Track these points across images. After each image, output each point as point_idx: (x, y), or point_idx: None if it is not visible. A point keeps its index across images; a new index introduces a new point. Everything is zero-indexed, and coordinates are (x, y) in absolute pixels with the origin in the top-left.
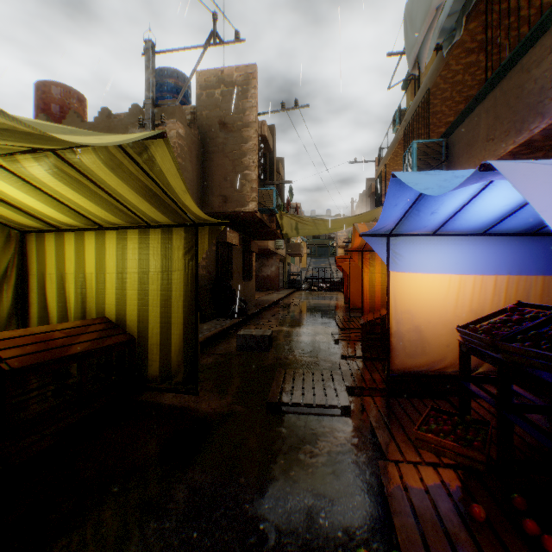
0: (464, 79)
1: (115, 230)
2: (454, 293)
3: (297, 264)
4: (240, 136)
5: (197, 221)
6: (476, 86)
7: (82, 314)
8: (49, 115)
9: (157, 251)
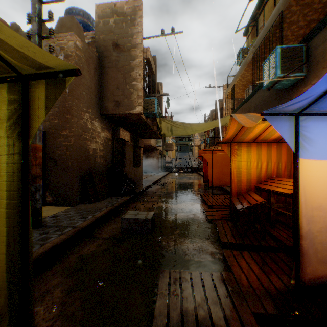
0: (313, 1)
1: None
2: None
3: (170, 156)
4: (129, 55)
5: (26, 71)
6: (320, 10)
7: None
8: None
9: None
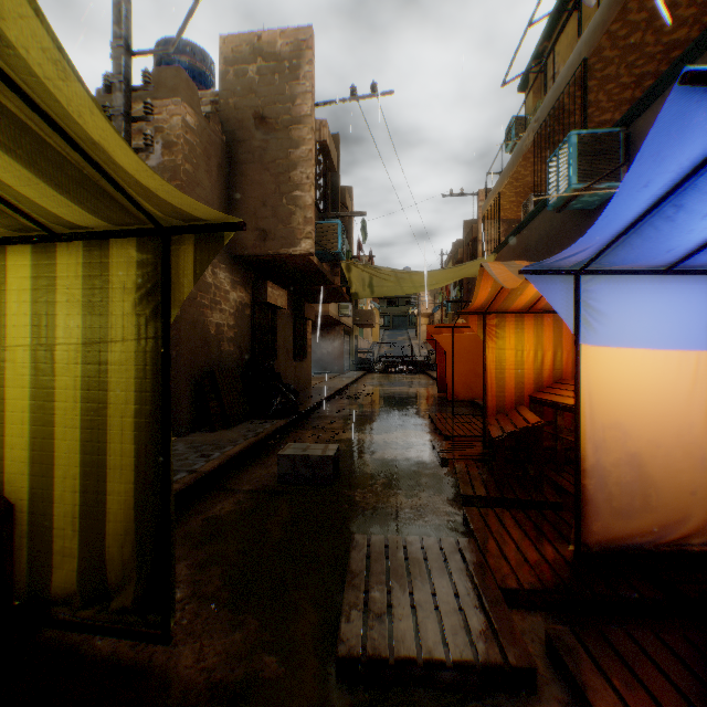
0: (643, 42)
1: None
2: (706, 388)
3: (368, 338)
4: (287, 138)
5: (167, 221)
6: (658, 56)
7: None
8: None
9: (75, 295)
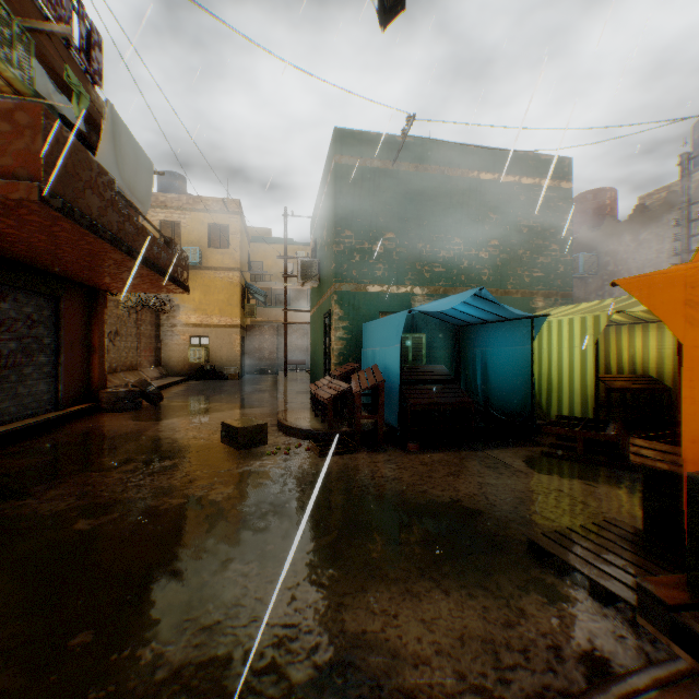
0: None
1: (653, 323)
2: None
3: None
4: None
5: None
6: None
7: (630, 373)
8: (584, 219)
9: None
